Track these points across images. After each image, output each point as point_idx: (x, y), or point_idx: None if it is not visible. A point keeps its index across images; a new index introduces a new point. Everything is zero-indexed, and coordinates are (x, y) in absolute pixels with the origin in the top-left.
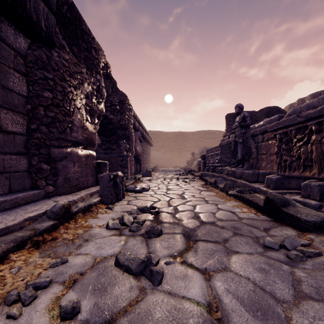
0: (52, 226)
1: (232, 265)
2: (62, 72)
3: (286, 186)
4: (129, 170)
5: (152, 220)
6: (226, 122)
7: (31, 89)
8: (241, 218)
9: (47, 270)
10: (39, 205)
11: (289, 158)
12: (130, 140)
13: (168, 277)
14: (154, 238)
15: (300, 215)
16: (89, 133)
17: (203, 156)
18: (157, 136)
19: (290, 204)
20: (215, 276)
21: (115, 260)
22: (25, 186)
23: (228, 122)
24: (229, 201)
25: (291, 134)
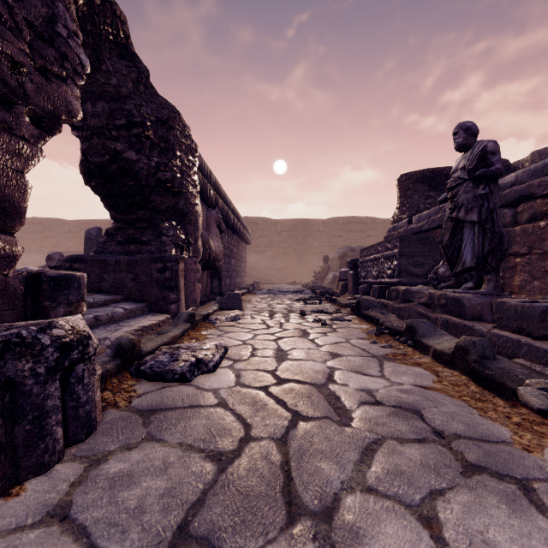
0: None
1: None
2: None
3: None
4: (184, 295)
5: None
6: (398, 192)
7: None
8: None
9: None
10: None
11: None
12: (191, 222)
13: None
14: None
15: None
16: None
17: (353, 261)
18: (259, 227)
19: None
20: None
21: None
22: None
23: (403, 191)
24: (535, 437)
25: None
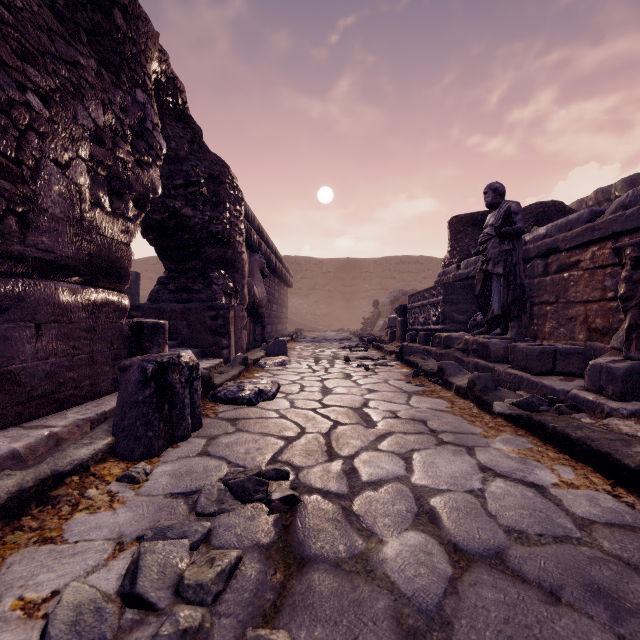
0: None
1: None
2: None
3: None
4: (234, 342)
5: (269, 546)
6: (449, 235)
7: None
8: (584, 525)
9: None
10: None
11: None
12: (238, 271)
13: None
14: None
15: None
16: (104, 243)
17: (402, 307)
18: (301, 267)
19: None
20: None
21: None
22: None
23: (454, 234)
24: (496, 432)
25: None
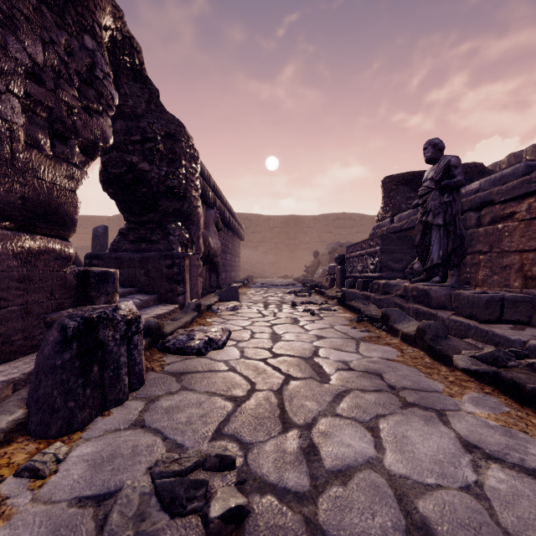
0: None
1: None
2: None
3: None
4: (189, 288)
5: None
6: (382, 193)
7: None
8: None
9: None
10: None
11: None
12: (194, 223)
13: None
14: None
15: None
16: (42, 187)
17: (341, 257)
18: (252, 223)
19: None
20: None
21: None
22: None
23: (387, 192)
24: (460, 389)
25: None
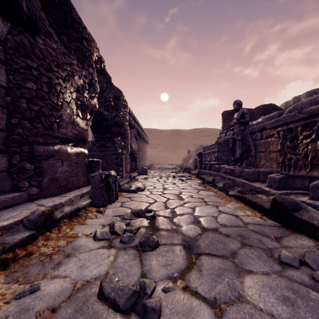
0: (28, 238)
1: (247, 291)
2: (48, 61)
3: (290, 185)
4: (124, 169)
5: (147, 226)
6: (222, 120)
7: (11, 79)
8: (246, 224)
9: (9, 303)
10: (19, 210)
11: (295, 156)
12: (126, 137)
13: (168, 314)
14: (149, 251)
15: (317, 223)
16: (80, 130)
17: (200, 153)
18: (153, 134)
19: (302, 208)
20: (229, 311)
21: (99, 289)
22: (4, 188)
23: (224, 119)
24: (229, 202)
25: (296, 130)
